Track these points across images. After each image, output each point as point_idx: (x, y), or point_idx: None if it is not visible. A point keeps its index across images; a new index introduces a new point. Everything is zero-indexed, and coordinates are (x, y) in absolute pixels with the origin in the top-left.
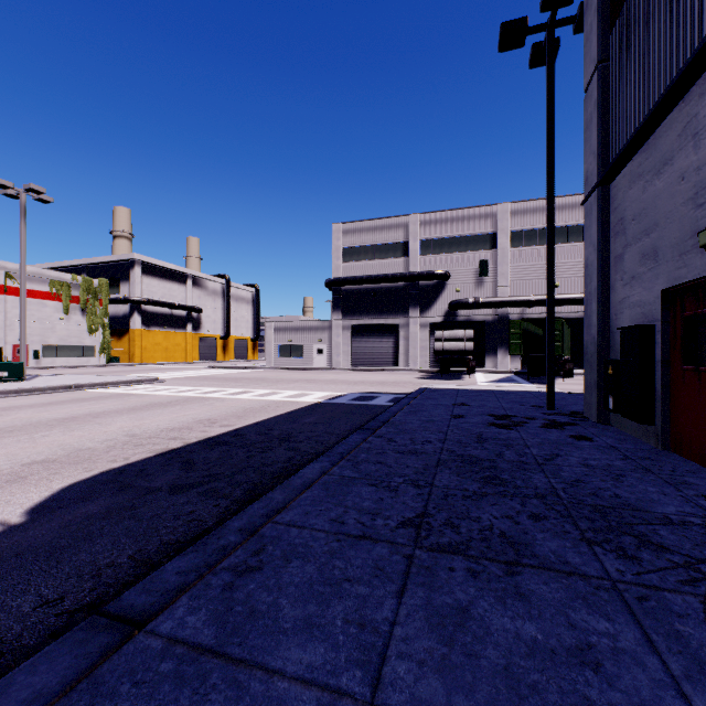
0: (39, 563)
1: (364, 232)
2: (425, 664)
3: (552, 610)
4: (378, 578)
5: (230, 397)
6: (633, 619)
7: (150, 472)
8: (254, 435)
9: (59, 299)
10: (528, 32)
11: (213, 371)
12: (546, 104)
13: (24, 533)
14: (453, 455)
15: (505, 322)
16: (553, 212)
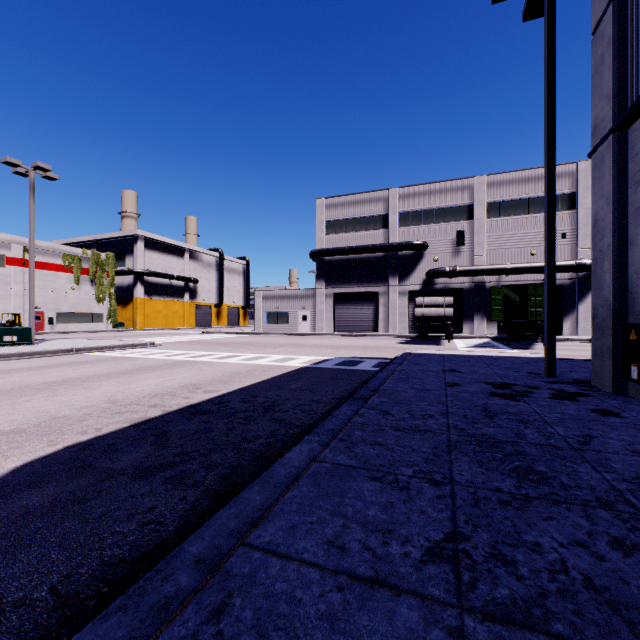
0: None
1: (346, 206)
2: None
3: None
4: None
5: (218, 361)
6: None
7: (118, 448)
8: (237, 402)
9: (70, 271)
10: None
11: (206, 336)
12: (545, 53)
13: None
14: (464, 434)
15: (482, 290)
16: (553, 167)
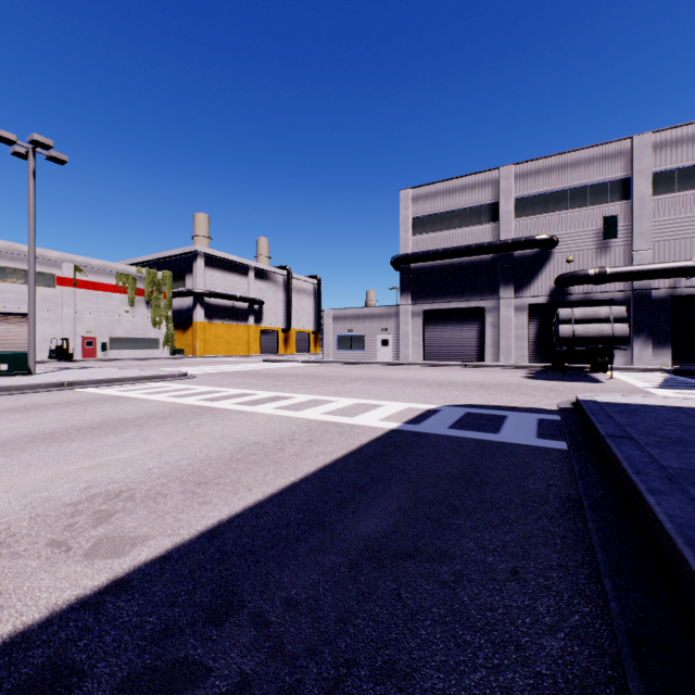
0: None
1: (439, 196)
2: None
3: None
4: None
5: (241, 410)
6: None
7: None
8: (103, 694)
9: (124, 292)
10: None
11: (264, 364)
12: None
13: None
14: None
15: (645, 300)
16: None
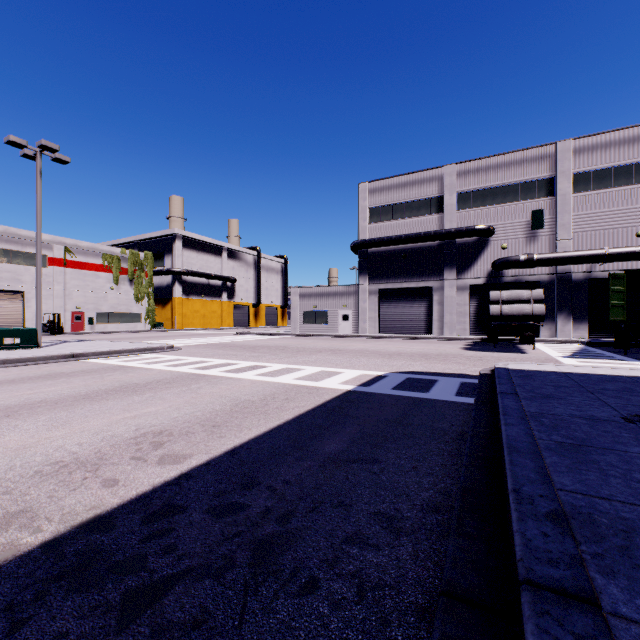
0: None
1: (393, 189)
2: None
3: None
4: None
5: (229, 376)
6: None
7: None
8: (200, 513)
9: (110, 271)
10: None
11: (238, 337)
12: None
13: None
14: None
15: (567, 282)
16: None
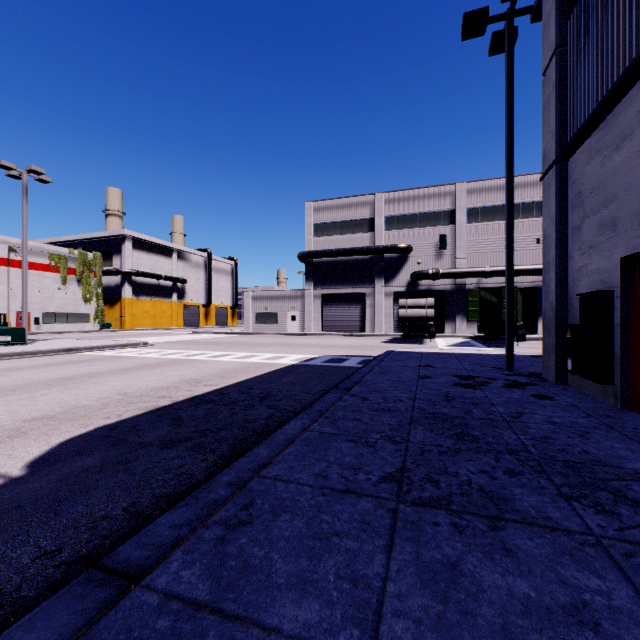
0: (38, 514)
1: (333, 209)
2: (421, 623)
3: (540, 566)
4: (366, 532)
5: (212, 359)
6: (623, 576)
7: (141, 428)
8: (236, 393)
9: (57, 271)
10: (489, 21)
11: (196, 336)
12: (506, 87)
13: (24, 485)
14: (425, 412)
15: (463, 291)
16: (512, 188)
